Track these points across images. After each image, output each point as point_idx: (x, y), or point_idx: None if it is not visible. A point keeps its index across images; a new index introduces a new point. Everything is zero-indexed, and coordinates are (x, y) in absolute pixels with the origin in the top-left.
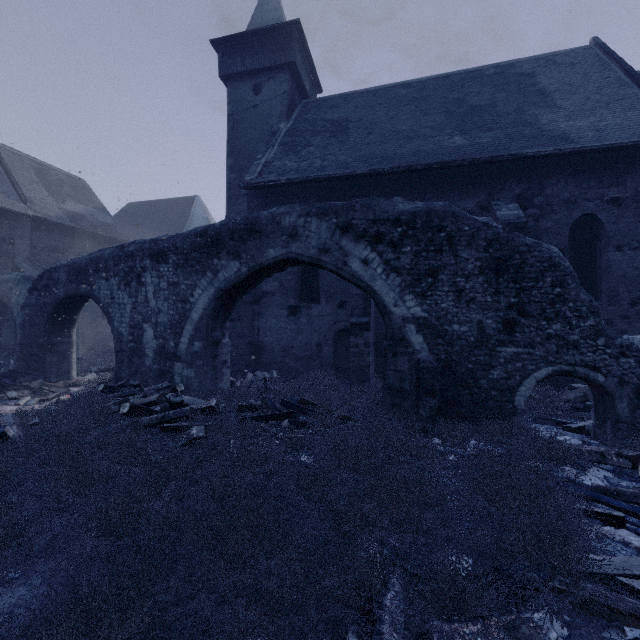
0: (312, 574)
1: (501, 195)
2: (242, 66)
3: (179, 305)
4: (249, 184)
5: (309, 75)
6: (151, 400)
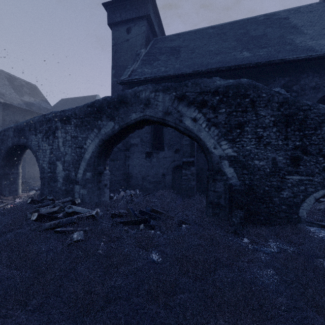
0: None
1: (273, 85)
2: (120, 18)
3: (77, 150)
4: (123, 81)
5: (158, 24)
6: (54, 210)
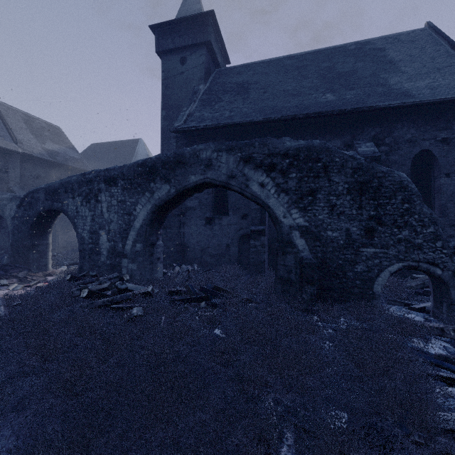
0: (222, 430)
1: (361, 136)
2: (172, 44)
3: (125, 217)
4: (177, 129)
5: (220, 51)
6: (104, 287)
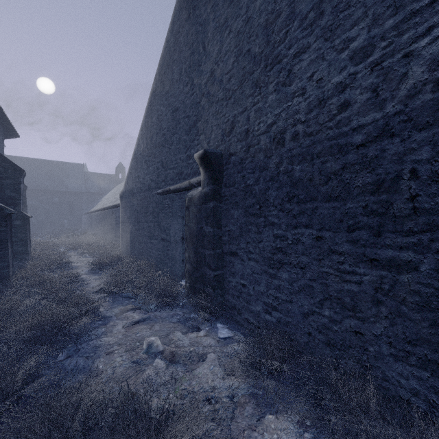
0: None
1: (56, 196)
2: None
3: None
4: None
5: None
6: None
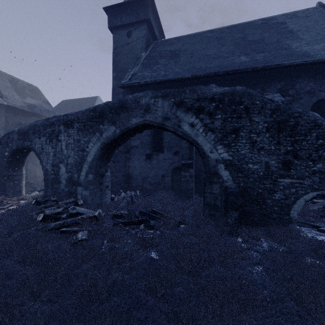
0: None
1: (269, 89)
2: (121, 22)
3: (80, 153)
4: (123, 85)
5: (158, 28)
6: (58, 211)
